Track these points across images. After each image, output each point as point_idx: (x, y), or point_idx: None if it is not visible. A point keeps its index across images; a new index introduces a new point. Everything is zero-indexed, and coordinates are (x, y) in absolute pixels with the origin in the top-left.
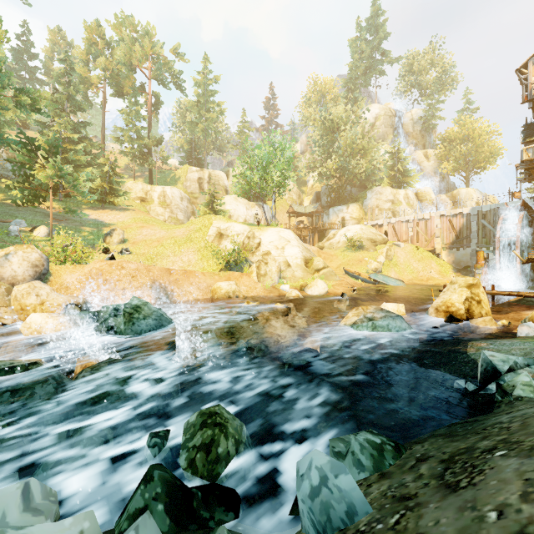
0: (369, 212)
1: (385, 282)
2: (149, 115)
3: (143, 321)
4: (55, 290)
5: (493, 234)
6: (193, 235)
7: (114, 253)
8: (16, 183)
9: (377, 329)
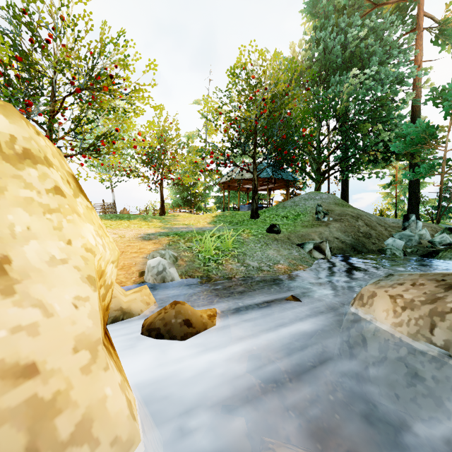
0: None
1: None
2: None
3: None
4: None
5: None
6: None
7: None
8: None
9: None
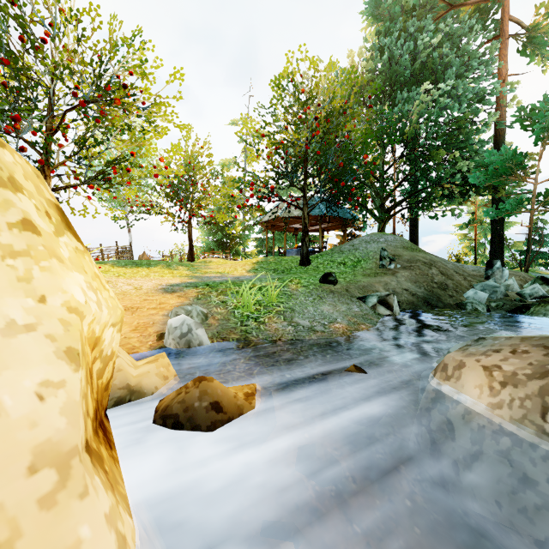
0: None
1: None
2: None
3: None
4: None
5: None
6: None
7: None
8: None
9: None
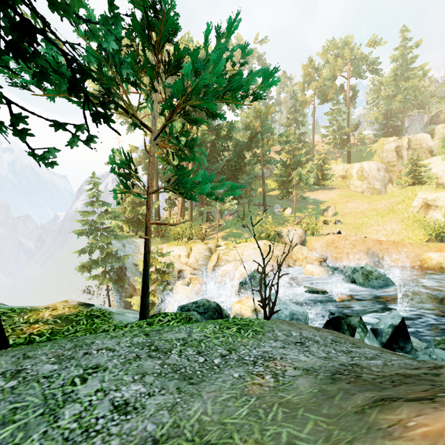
0: None
1: None
2: (347, 107)
3: (375, 280)
4: (309, 251)
5: None
6: (396, 207)
7: (330, 223)
8: (278, 186)
9: None
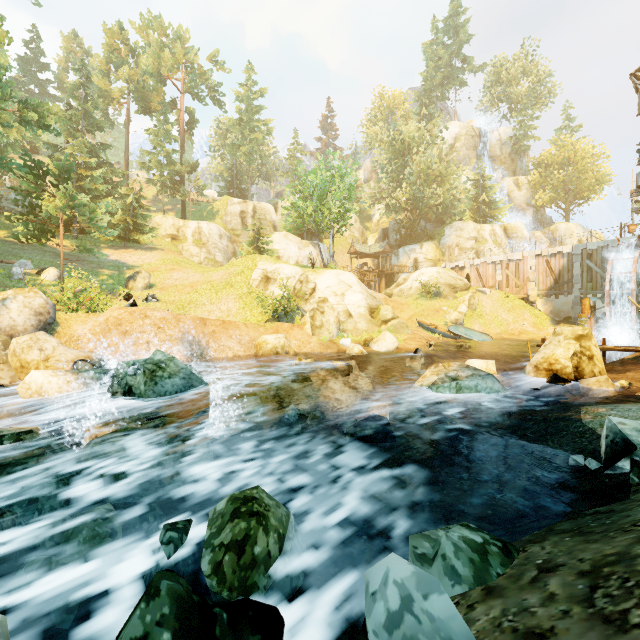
0: (447, 252)
1: (467, 336)
2: (182, 136)
3: (169, 380)
4: (63, 344)
5: (601, 278)
6: (234, 279)
7: (138, 300)
8: (19, 216)
9: (463, 390)
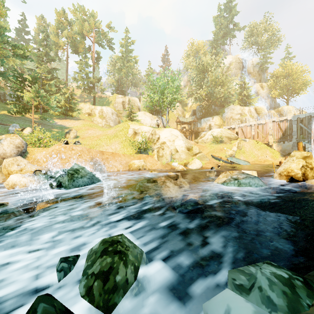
0: (226, 120)
1: (237, 162)
2: (93, 64)
3: (81, 179)
4: (30, 163)
5: (307, 132)
6: (118, 133)
7: (71, 143)
8: (12, 101)
9: (241, 185)
